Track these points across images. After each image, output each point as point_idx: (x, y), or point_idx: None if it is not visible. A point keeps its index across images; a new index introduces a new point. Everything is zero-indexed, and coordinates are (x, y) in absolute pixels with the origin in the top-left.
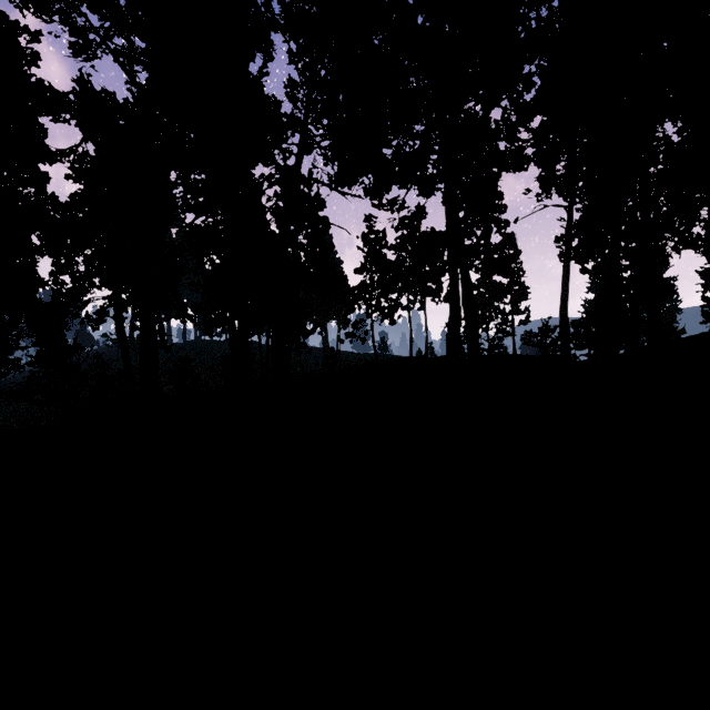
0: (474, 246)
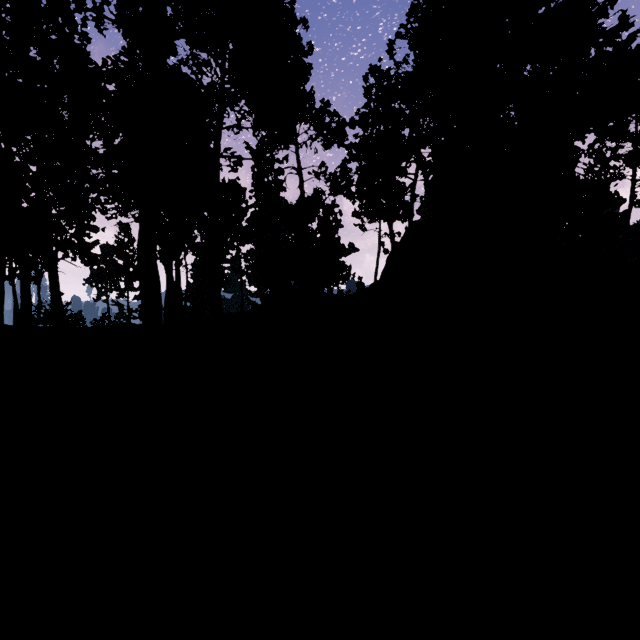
0: (67, 241)
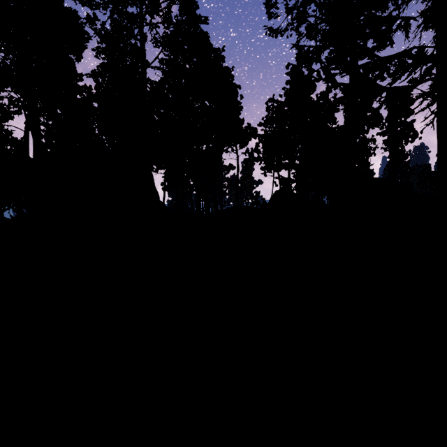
0: None
